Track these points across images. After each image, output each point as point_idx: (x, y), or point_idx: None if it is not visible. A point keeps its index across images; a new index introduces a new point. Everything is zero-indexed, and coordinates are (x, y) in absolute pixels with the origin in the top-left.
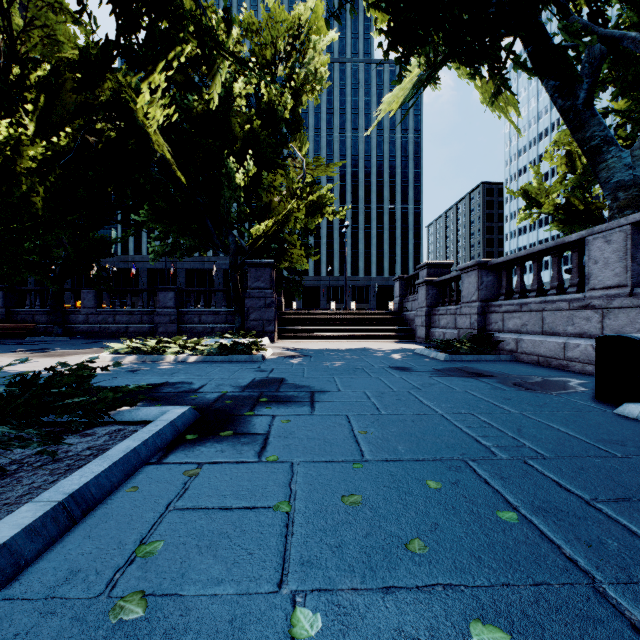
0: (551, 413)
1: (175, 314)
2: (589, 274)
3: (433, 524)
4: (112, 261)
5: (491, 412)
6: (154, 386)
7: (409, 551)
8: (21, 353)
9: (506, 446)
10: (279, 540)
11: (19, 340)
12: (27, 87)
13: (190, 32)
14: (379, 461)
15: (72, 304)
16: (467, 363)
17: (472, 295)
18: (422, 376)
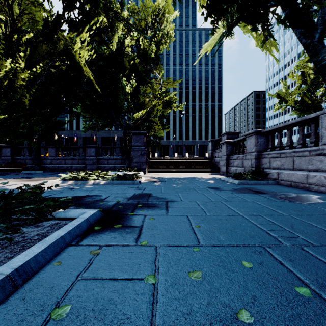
0: (308, 215)
1: (95, 159)
2: (322, 136)
3: (252, 296)
4: (65, 133)
5: (271, 214)
6: (81, 197)
7: (239, 320)
8: (17, 179)
9: (287, 237)
10: (148, 307)
11: (18, 172)
12: (21, 44)
13: (101, 9)
14: (209, 246)
15: (44, 154)
16: (251, 185)
17: (252, 149)
18: (227, 192)
